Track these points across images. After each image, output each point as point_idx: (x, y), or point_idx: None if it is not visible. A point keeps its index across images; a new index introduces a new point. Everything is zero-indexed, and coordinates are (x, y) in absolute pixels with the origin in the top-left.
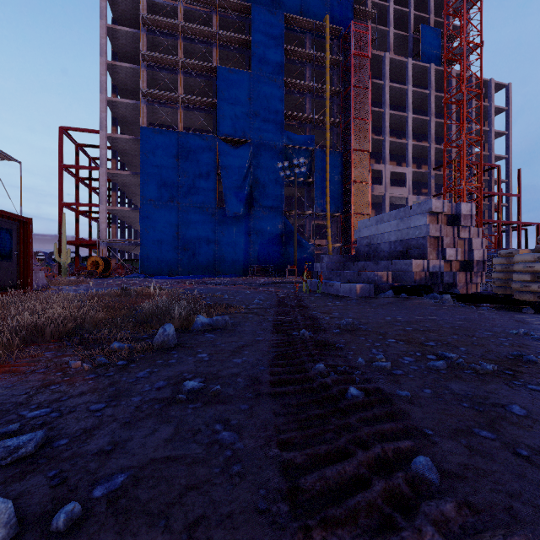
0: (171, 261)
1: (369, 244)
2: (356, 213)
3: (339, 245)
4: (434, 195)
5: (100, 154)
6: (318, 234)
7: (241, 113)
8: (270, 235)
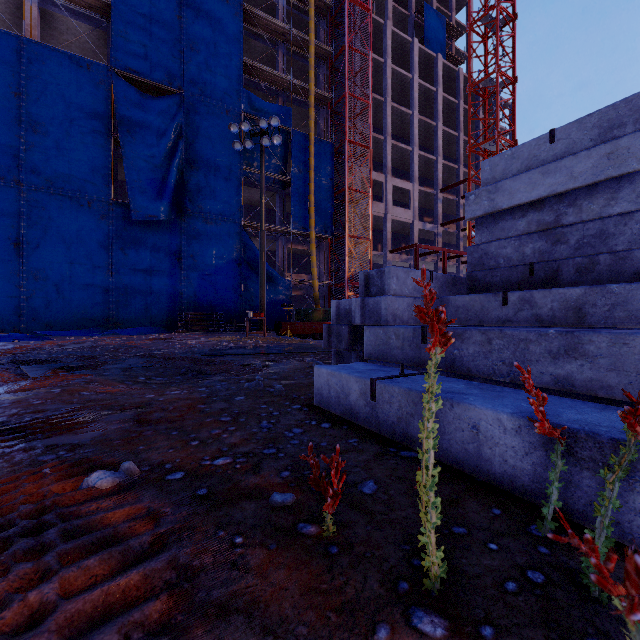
0: (0, 301)
1: (547, 226)
2: (352, 236)
3: (328, 282)
4: (441, 223)
5: None
6: (295, 268)
7: (163, 38)
8: (218, 261)
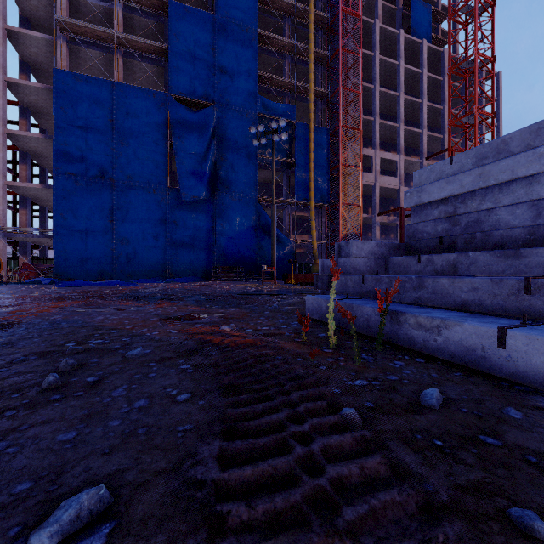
0: (102, 259)
1: (450, 215)
2: (345, 204)
3: (325, 241)
4: None
5: None
6: (298, 230)
7: (202, 67)
8: (240, 228)
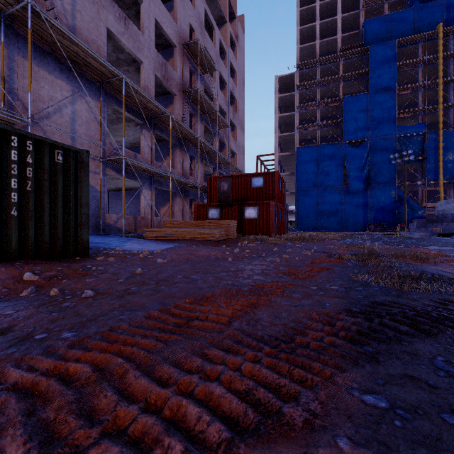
0: (314, 222)
1: (442, 214)
2: None
3: None
4: None
5: (275, 166)
6: (433, 198)
7: (361, 122)
8: (384, 203)
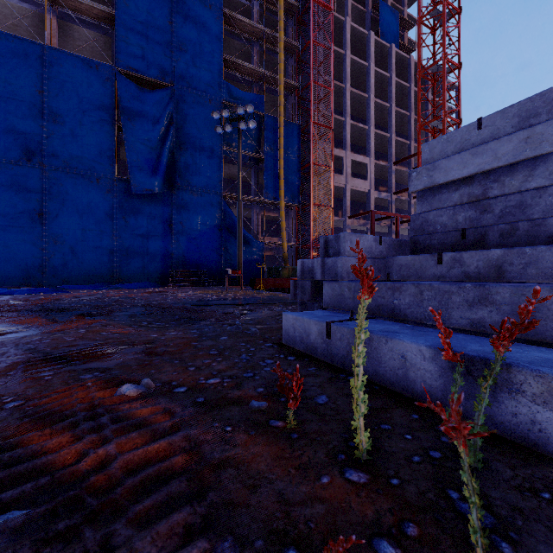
0: (28, 261)
1: (476, 198)
2: (316, 204)
3: (295, 244)
4: (395, 192)
5: None
6: (267, 232)
7: (157, 41)
8: (202, 227)
